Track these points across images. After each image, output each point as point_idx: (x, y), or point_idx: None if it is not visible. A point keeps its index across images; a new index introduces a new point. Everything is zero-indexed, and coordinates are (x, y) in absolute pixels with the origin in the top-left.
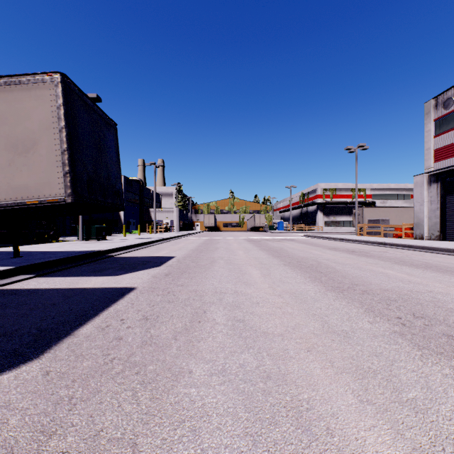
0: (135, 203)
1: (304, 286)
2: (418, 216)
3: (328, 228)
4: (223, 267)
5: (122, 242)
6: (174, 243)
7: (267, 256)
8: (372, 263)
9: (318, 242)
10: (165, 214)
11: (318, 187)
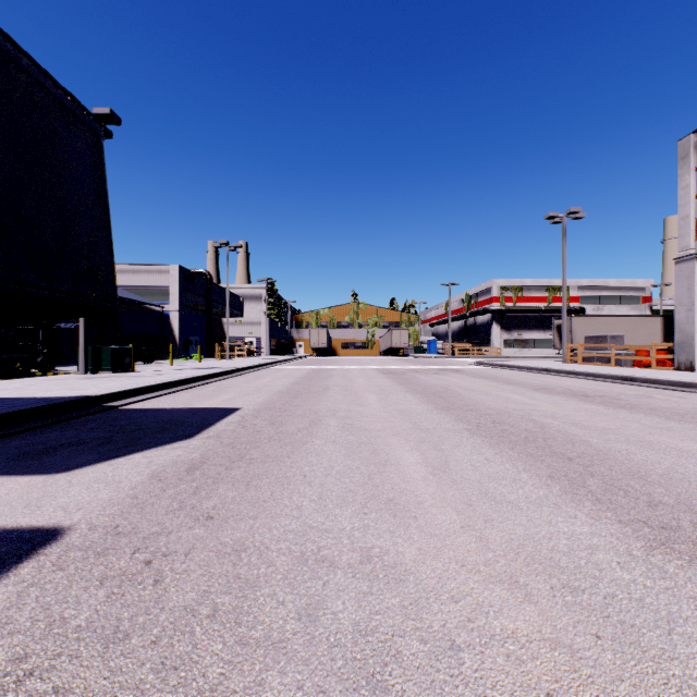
0: (198, 310)
1: (566, 524)
2: (683, 330)
3: (510, 350)
4: (333, 441)
5: (155, 376)
6: (253, 378)
7: (426, 407)
8: (656, 427)
9: (506, 375)
10: (248, 328)
11: (494, 285)
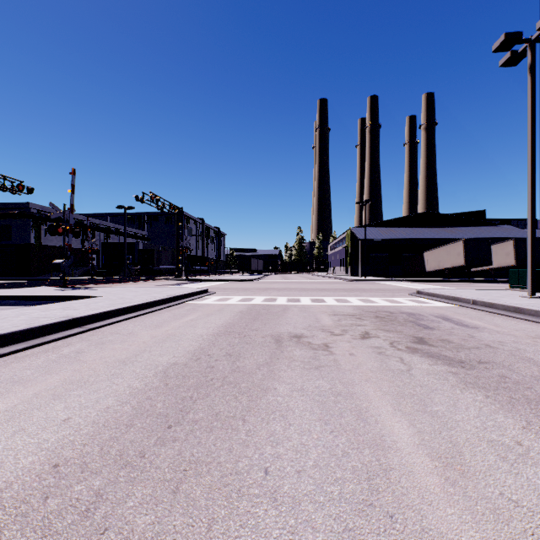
0: None
1: None
2: None
3: None
4: None
5: None
6: None
7: None
8: None
9: None
10: None
11: None
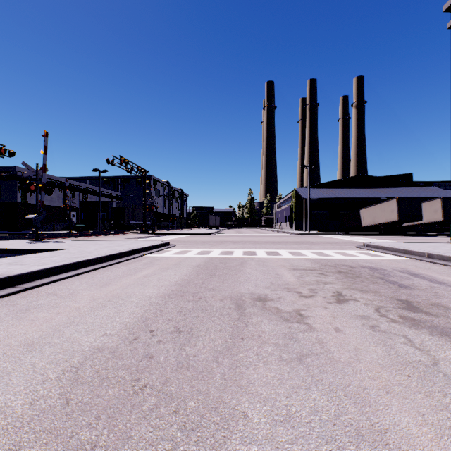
0: None
1: None
2: None
3: None
4: None
5: None
6: None
7: None
8: None
9: None
10: None
11: None
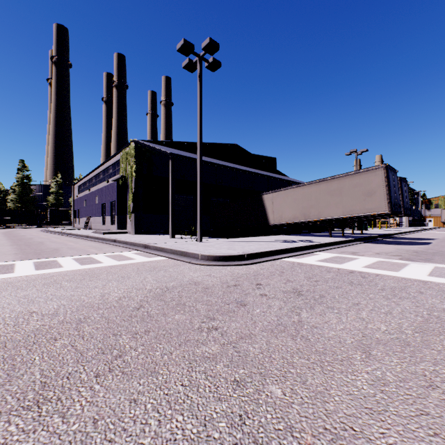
0: None
1: None
2: None
3: None
4: None
5: (384, 231)
6: (422, 234)
7: None
8: None
9: None
10: None
11: None
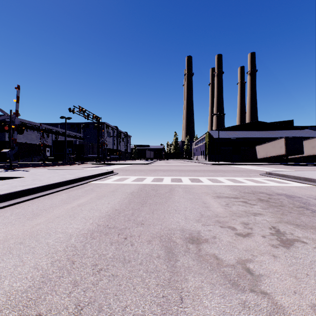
0: None
1: None
2: None
3: None
4: None
5: None
6: None
7: None
8: None
9: None
10: None
11: None
